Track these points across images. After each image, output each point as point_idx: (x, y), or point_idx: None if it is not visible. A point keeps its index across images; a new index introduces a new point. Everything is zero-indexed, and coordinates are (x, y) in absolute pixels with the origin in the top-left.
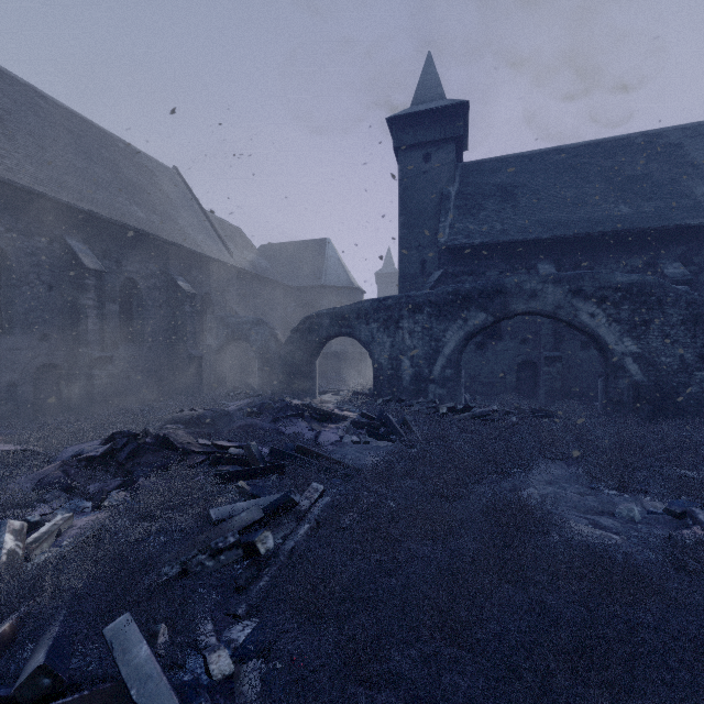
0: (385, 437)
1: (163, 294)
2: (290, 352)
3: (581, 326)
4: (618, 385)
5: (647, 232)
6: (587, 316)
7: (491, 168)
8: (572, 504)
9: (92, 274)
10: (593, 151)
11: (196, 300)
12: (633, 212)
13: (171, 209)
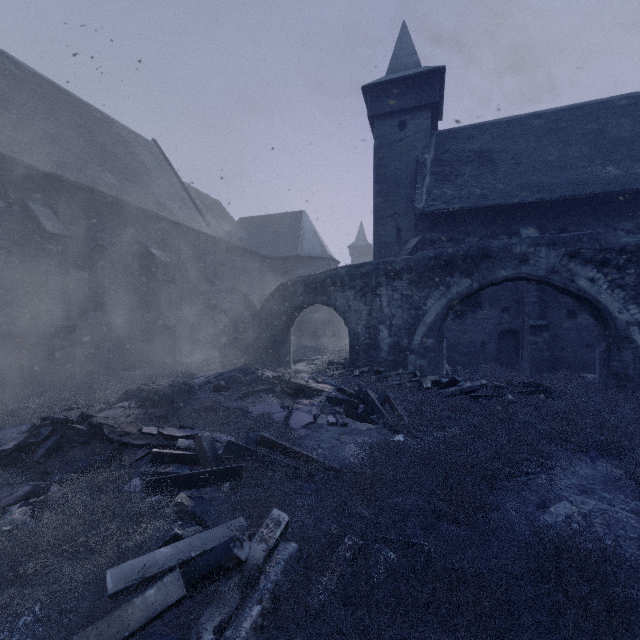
0: (365, 417)
1: (136, 262)
2: (264, 321)
3: (579, 292)
4: (622, 357)
5: (639, 194)
6: (586, 281)
7: (467, 135)
8: (635, 534)
9: (54, 239)
10: (574, 114)
11: (171, 269)
12: (622, 174)
13: (146, 178)
